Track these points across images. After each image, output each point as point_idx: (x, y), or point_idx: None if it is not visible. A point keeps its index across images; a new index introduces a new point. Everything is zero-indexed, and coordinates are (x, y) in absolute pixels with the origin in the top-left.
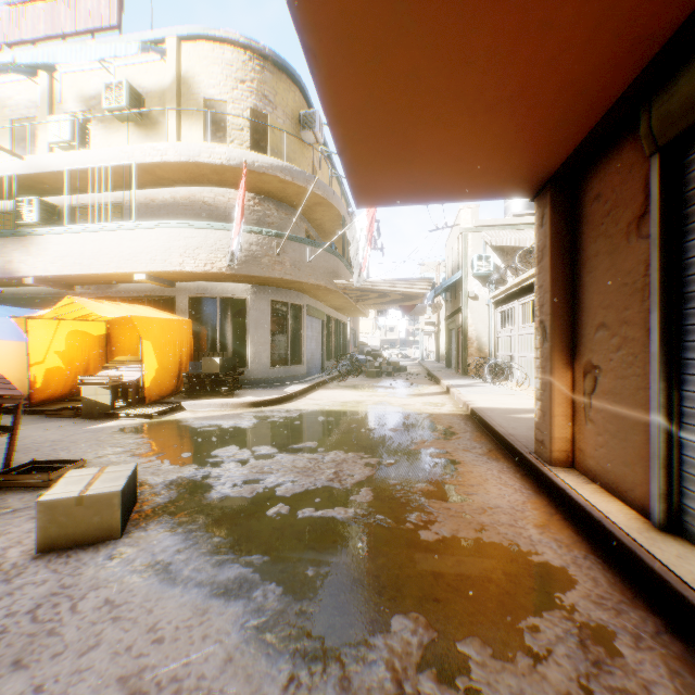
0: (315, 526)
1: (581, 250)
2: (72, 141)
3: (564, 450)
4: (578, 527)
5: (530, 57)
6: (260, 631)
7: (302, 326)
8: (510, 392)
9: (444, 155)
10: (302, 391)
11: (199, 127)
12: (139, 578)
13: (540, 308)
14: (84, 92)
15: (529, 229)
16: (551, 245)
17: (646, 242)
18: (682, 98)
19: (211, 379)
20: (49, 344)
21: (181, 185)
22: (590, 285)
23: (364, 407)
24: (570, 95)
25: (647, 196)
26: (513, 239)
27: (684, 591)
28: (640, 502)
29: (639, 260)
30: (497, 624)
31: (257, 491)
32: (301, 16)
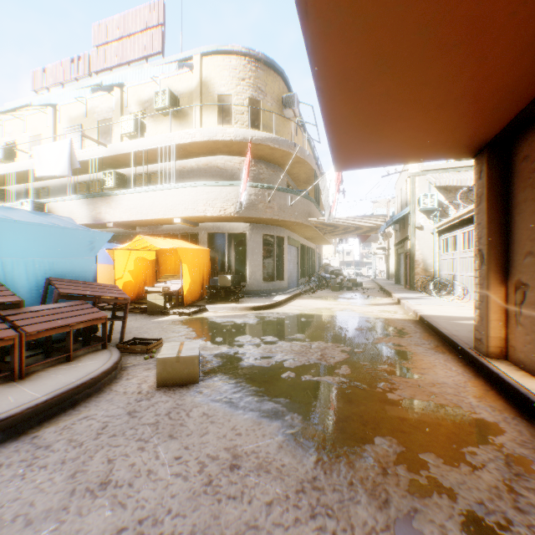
0: (314, 385)
1: (512, 196)
2: (134, 132)
3: (497, 346)
4: (508, 400)
5: (469, 76)
6: (294, 436)
7: (284, 252)
8: (452, 304)
9: (403, 136)
10: (285, 300)
11: (214, 115)
12: (217, 404)
13: (478, 240)
14: (140, 98)
15: (469, 171)
16: (486, 193)
17: None
18: None
19: (224, 290)
20: (124, 266)
21: (203, 156)
22: (519, 223)
23: (333, 312)
24: (500, 93)
25: None
26: (454, 180)
27: None
28: None
29: None
30: (446, 448)
31: (272, 363)
32: (318, 73)
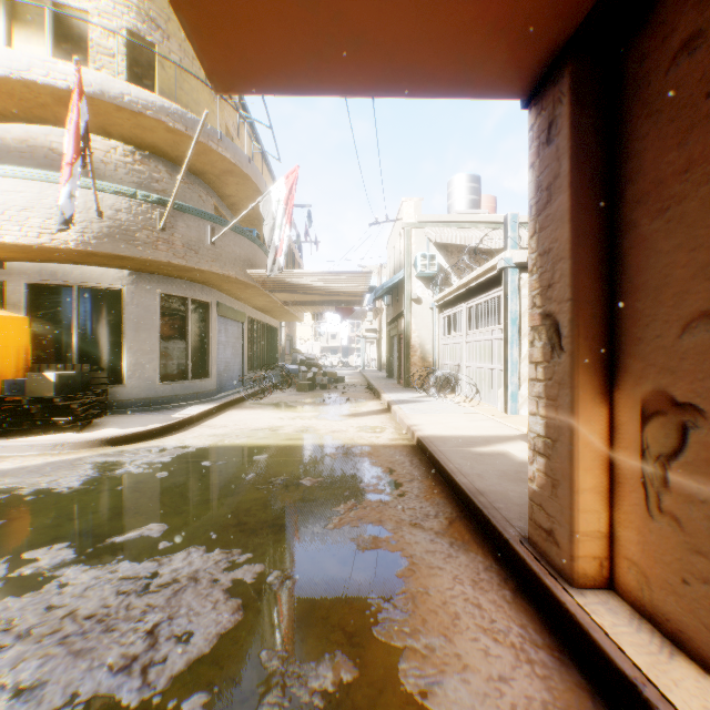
0: None
1: (636, 172)
2: None
3: (595, 554)
4: None
5: None
6: None
7: (210, 329)
8: (460, 409)
9: None
10: (202, 414)
11: (44, 41)
12: None
13: (544, 292)
14: None
15: (474, 228)
16: (572, 170)
17: None
18: None
19: (43, 405)
20: None
21: (15, 120)
22: (664, 235)
23: (278, 438)
24: None
25: None
26: (458, 237)
27: None
28: None
29: None
30: None
31: None
32: None
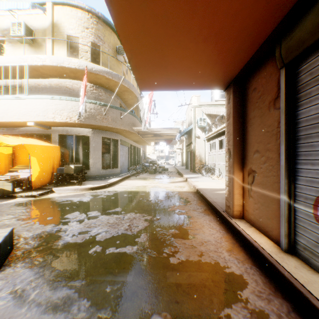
0: (114, 258)
1: (247, 115)
2: None
3: (239, 210)
4: (246, 250)
5: (225, 11)
6: None
7: (118, 149)
8: (214, 180)
9: (183, 65)
10: (117, 181)
11: (64, 49)
12: (1, 303)
13: (228, 142)
14: (0, 26)
15: (222, 107)
16: (233, 112)
17: (278, 111)
18: (297, 39)
19: (69, 176)
20: None
21: (54, 77)
22: (251, 131)
23: (147, 189)
24: (244, 35)
25: (279, 88)
26: (215, 111)
27: (301, 288)
28: (275, 237)
29: (275, 119)
30: (209, 315)
31: (86, 238)
32: None
